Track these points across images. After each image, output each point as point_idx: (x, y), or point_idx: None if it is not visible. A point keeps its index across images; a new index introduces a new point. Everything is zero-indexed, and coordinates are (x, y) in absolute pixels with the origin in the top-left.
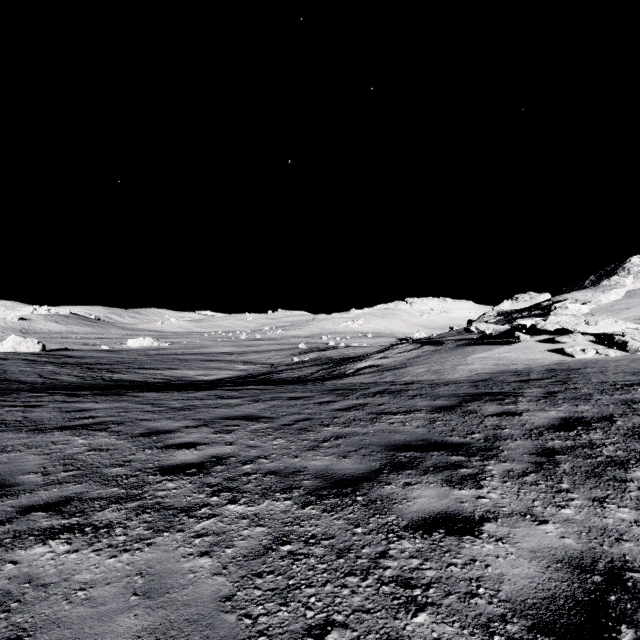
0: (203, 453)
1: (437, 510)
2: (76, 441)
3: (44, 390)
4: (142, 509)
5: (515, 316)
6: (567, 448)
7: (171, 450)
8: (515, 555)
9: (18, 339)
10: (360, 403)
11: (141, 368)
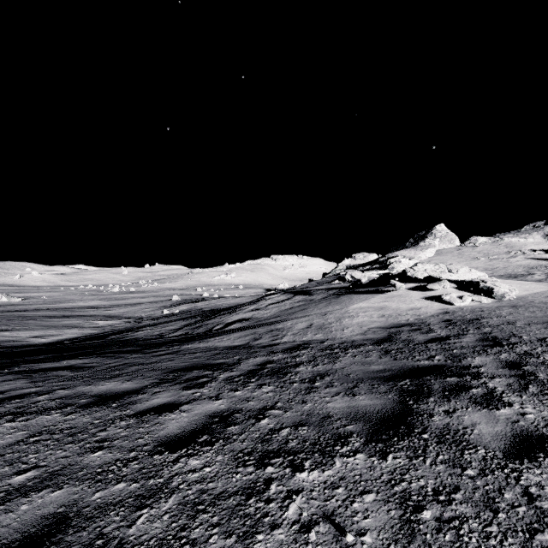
0: None
1: None
2: None
3: None
4: None
5: (360, 269)
6: None
7: None
8: None
9: None
10: (221, 411)
11: None
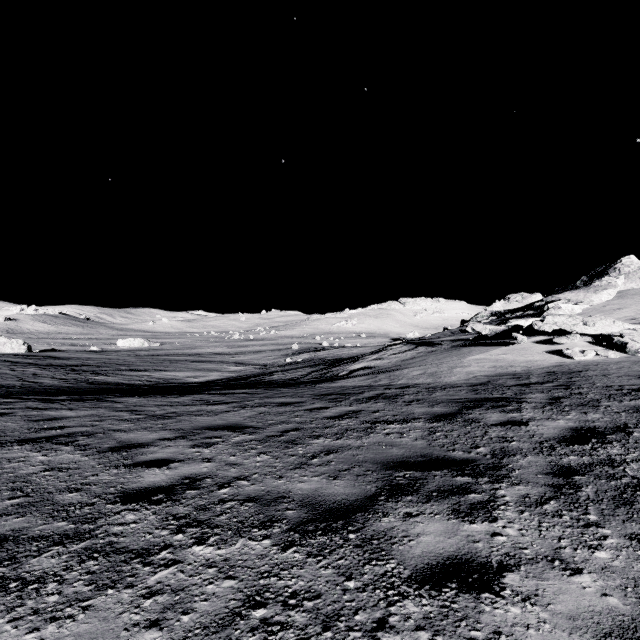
0: (175, 473)
1: (446, 553)
2: (35, 458)
3: (19, 395)
4: (88, 553)
5: (508, 316)
6: (585, 466)
7: (140, 469)
8: (550, 624)
9: (2, 340)
10: (353, 410)
11: (129, 370)
